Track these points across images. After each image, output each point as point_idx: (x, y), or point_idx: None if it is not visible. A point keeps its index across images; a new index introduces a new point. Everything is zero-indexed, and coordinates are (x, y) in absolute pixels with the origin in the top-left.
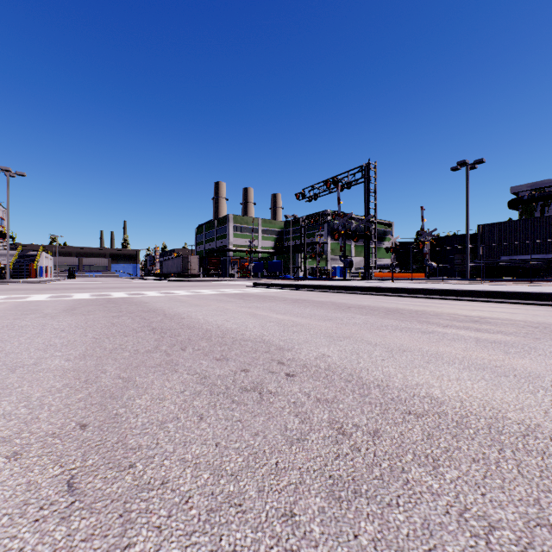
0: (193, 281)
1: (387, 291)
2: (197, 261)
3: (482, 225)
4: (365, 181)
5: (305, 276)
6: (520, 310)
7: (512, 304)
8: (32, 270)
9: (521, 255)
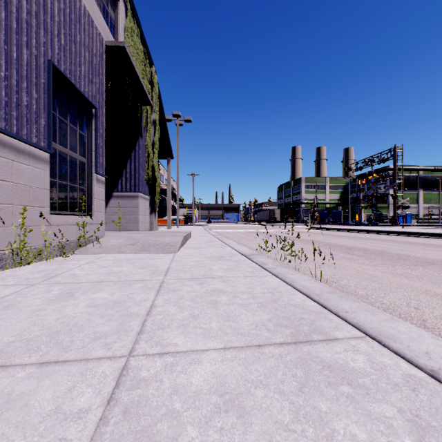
0: (277, 225)
1: (366, 231)
2: (279, 212)
3: None
4: (393, 159)
5: (361, 222)
6: (391, 237)
7: (404, 236)
8: (196, 219)
9: None
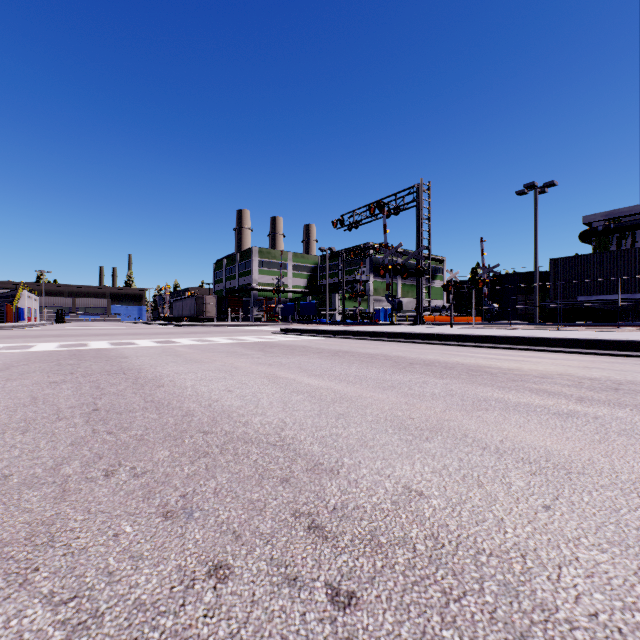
0: (208, 326)
1: (452, 340)
2: (215, 302)
3: (555, 259)
4: (416, 205)
5: (344, 320)
6: None
7: (627, 357)
8: (8, 312)
9: (601, 295)
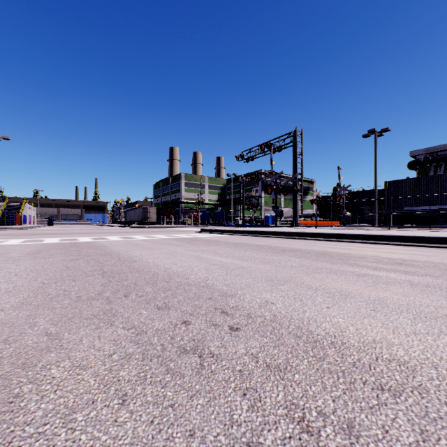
0: (151, 228)
1: (314, 236)
2: (155, 211)
3: (388, 182)
4: (293, 145)
5: (244, 223)
6: (432, 252)
7: (423, 247)
8: (17, 218)
9: (420, 206)
